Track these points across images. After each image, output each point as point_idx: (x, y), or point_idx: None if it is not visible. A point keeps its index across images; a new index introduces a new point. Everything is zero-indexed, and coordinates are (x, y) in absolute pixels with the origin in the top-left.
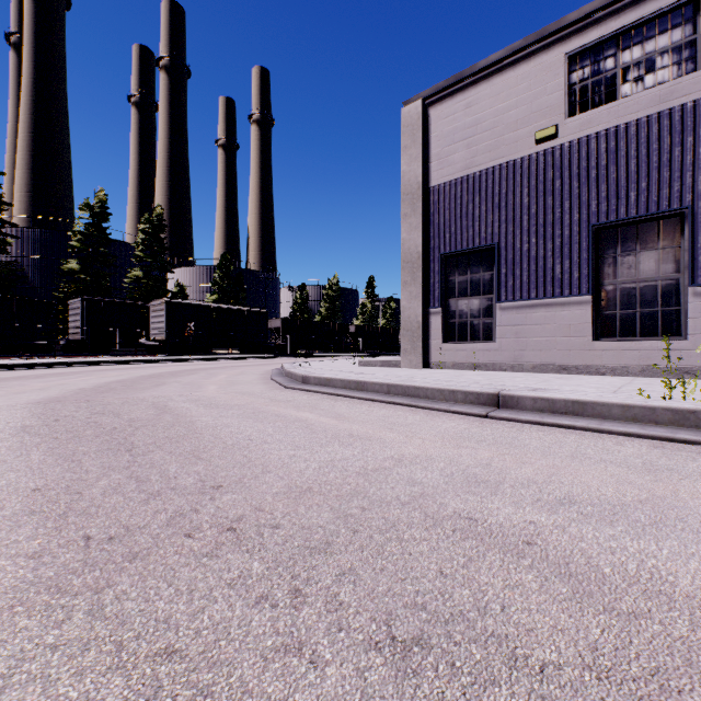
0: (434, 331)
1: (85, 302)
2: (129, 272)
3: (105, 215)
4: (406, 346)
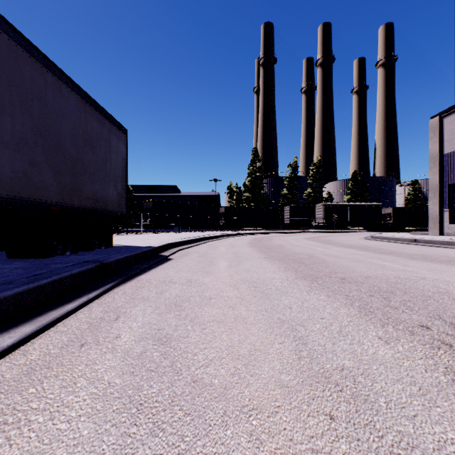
0: (445, 219)
1: (290, 207)
2: (305, 190)
3: (296, 167)
4: (431, 226)
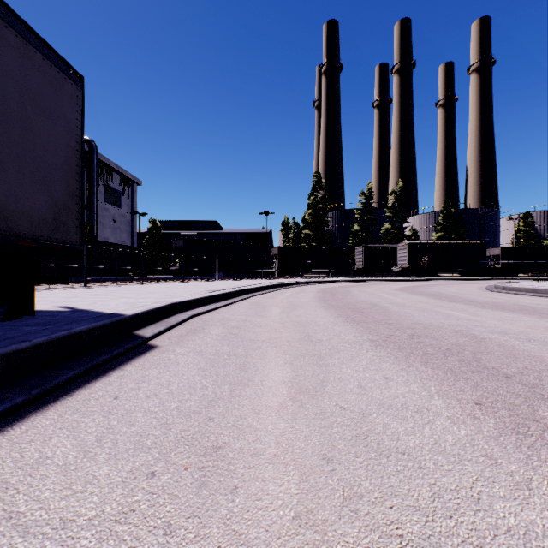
0: None
1: (364, 248)
2: (382, 226)
3: (371, 196)
4: None
